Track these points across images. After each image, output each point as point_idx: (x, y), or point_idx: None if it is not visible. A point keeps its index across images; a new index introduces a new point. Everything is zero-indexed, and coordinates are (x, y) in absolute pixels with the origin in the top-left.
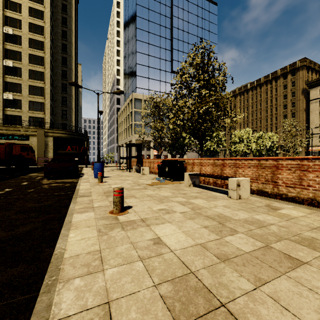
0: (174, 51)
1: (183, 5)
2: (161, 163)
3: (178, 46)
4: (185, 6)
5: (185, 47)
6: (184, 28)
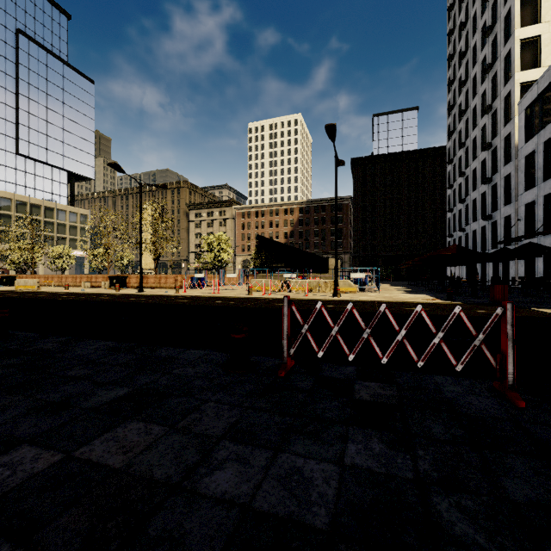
0: (22, 127)
1: (39, 69)
2: (0, 277)
3: (29, 121)
4: (41, 71)
5: (41, 125)
6: (40, 100)
